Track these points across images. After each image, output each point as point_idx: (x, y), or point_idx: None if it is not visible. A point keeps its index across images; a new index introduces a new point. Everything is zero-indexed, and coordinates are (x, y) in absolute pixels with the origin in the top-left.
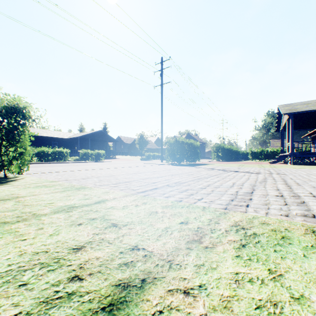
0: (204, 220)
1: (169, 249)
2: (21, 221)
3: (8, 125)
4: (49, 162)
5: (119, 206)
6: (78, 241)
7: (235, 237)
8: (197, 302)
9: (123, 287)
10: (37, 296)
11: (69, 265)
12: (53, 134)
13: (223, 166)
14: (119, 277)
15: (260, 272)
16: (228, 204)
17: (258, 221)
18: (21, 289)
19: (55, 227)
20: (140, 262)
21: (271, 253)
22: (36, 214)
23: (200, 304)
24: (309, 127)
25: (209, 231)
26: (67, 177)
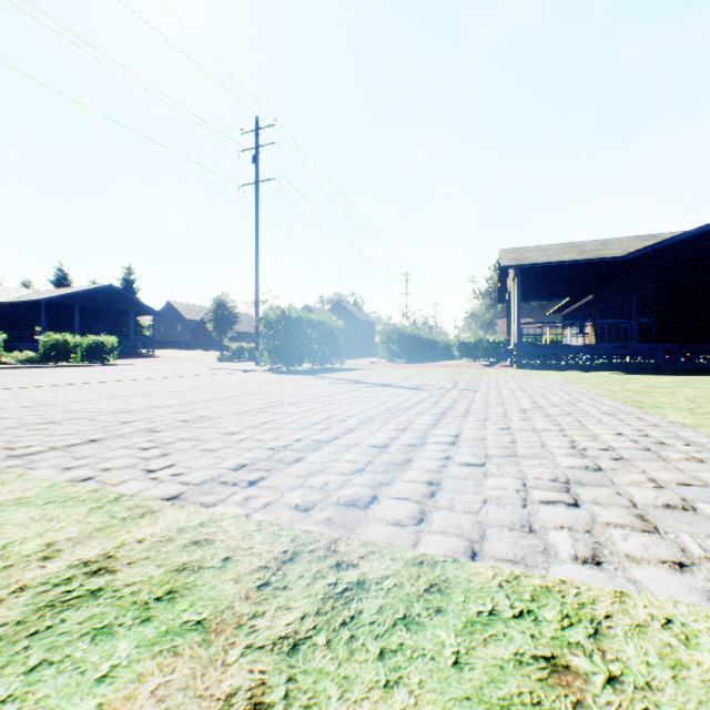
0: (20, 552)
1: None
2: None
3: None
4: None
5: None
6: None
7: None
8: None
9: None
10: None
11: None
12: None
13: (381, 374)
14: None
15: None
16: (209, 481)
17: (194, 536)
18: None
19: None
20: None
21: (3, 680)
22: None
23: None
24: (555, 295)
25: None
26: None
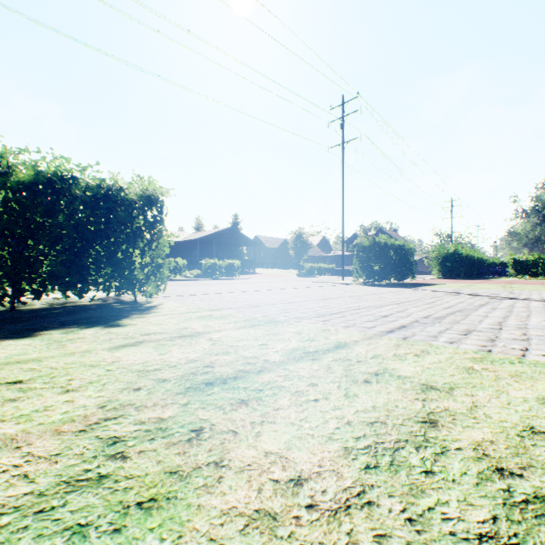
0: None
1: None
2: (266, 371)
3: (144, 223)
4: None
5: (385, 354)
6: (409, 409)
7: None
8: None
9: None
10: (483, 494)
11: (458, 448)
12: None
13: (471, 288)
14: None
15: None
16: None
17: None
18: (435, 478)
19: (332, 383)
20: None
21: None
22: (268, 360)
23: None
24: None
25: None
26: (223, 303)
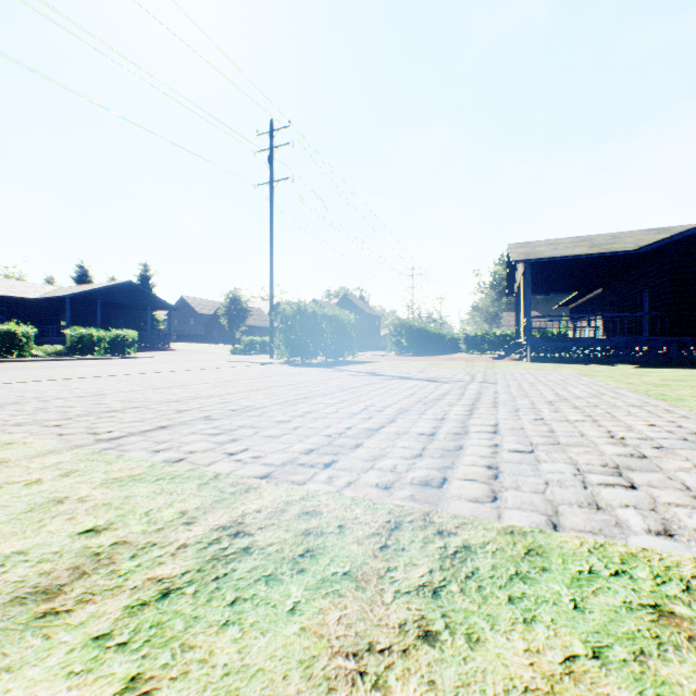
0: (163, 518)
1: None
2: None
3: None
4: None
5: None
6: None
7: (180, 567)
8: None
9: None
10: None
11: None
12: None
13: (395, 367)
14: None
15: (95, 692)
16: (288, 463)
17: (302, 507)
18: None
19: None
20: None
21: (215, 610)
22: None
23: None
24: (563, 289)
25: (132, 552)
26: None
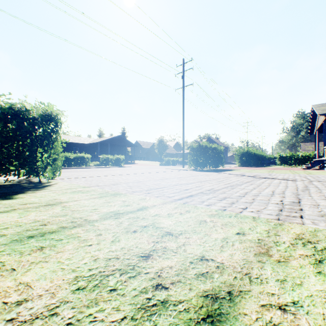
0: (261, 232)
1: (239, 261)
2: (77, 227)
3: (43, 132)
4: (72, 167)
5: (163, 213)
6: (142, 248)
7: (306, 252)
8: (300, 320)
9: (212, 298)
10: (132, 302)
11: (146, 273)
12: (74, 139)
13: (251, 172)
14: (203, 288)
15: None
16: (279, 215)
17: (323, 234)
18: (113, 294)
19: (112, 233)
20: (217, 274)
21: None
22: (87, 219)
23: (304, 323)
24: None
25: (273, 243)
26: (97, 182)
